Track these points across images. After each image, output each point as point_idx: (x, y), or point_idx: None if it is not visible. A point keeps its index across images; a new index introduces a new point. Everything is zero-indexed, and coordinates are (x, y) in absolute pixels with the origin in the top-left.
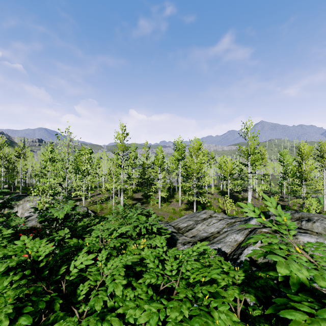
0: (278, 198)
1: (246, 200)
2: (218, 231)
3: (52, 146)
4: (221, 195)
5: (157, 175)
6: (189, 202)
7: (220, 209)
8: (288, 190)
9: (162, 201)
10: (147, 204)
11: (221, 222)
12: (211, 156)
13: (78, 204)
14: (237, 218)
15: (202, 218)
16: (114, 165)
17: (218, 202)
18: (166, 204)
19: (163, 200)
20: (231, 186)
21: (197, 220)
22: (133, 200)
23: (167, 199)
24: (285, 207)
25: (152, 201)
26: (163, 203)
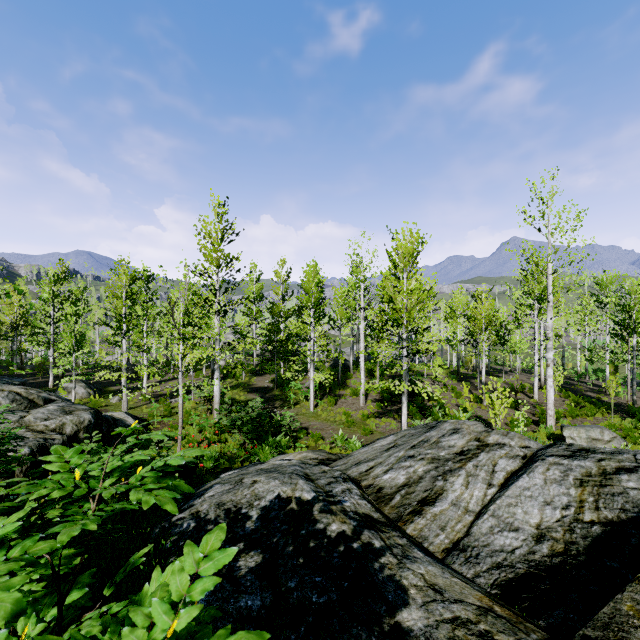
0: (589, 387)
1: (520, 393)
2: (567, 521)
3: (66, 268)
4: (457, 380)
5: (305, 331)
6: (384, 398)
7: (467, 413)
8: (634, 366)
9: (319, 395)
10: (282, 401)
11: (546, 472)
12: (429, 293)
13: (114, 400)
14: (595, 454)
15: (454, 449)
16: (181, 289)
17: (455, 398)
18: (329, 401)
19: (321, 392)
20: (472, 360)
21: (438, 457)
22: (250, 393)
23: (331, 389)
24: (627, 409)
25: (294, 394)
26: (320, 399)
